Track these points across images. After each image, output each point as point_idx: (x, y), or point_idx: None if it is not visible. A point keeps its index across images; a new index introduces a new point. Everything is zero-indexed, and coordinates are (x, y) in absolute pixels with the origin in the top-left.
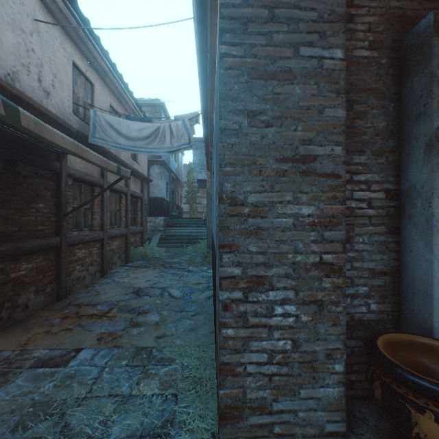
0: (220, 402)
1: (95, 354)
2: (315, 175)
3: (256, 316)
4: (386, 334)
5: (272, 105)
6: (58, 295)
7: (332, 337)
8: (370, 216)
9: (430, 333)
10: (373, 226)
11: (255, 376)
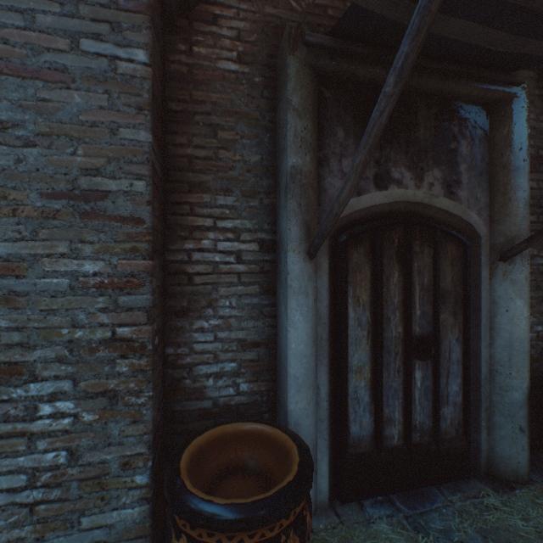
0: None
1: None
2: (105, 218)
3: (7, 421)
4: (223, 425)
5: (36, 116)
6: None
7: (131, 440)
8: (240, 273)
9: (287, 417)
10: (244, 286)
11: (6, 510)
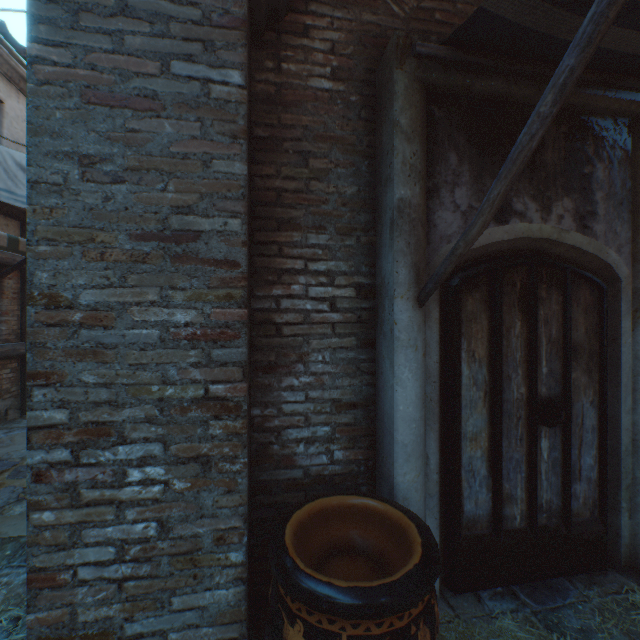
0: (29, 635)
1: None
2: (197, 261)
3: (95, 487)
4: (323, 498)
5: (125, 149)
6: None
7: (226, 511)
8: (334, 323)
9: (393, 490)
10: (339, 338)
11: (94, 585)
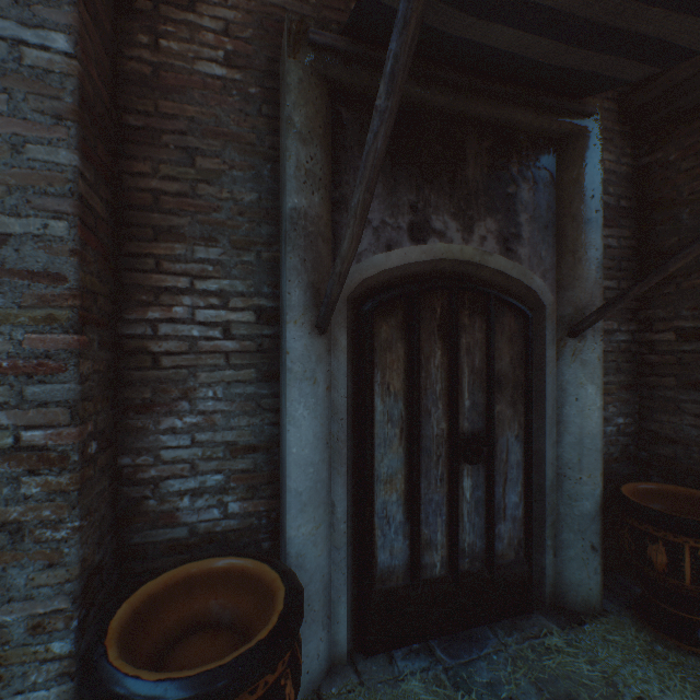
0: None
1: None
2: (3, 273)
3: None
4: (192, 562)
5: None
6: None
7: (46, 591)
8: (228, 352)
9: (286, 546)
10: (234, 370)
11: None
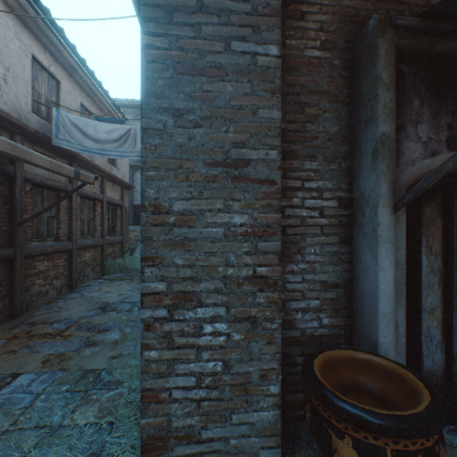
0: (142, 433)
1: (34, 380)
2: (248, 181)
3: (183, 336)
4: (328, 351)
5: (201, 104)
6: (12, 312)
7: (267, 357)
8: (322, 225)
9: (376, 348)
10: (325, 236)
11: (182, 402)
